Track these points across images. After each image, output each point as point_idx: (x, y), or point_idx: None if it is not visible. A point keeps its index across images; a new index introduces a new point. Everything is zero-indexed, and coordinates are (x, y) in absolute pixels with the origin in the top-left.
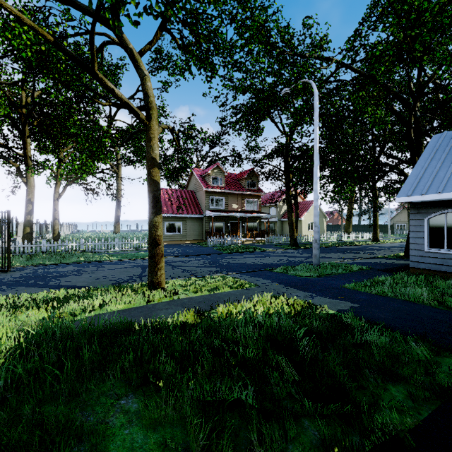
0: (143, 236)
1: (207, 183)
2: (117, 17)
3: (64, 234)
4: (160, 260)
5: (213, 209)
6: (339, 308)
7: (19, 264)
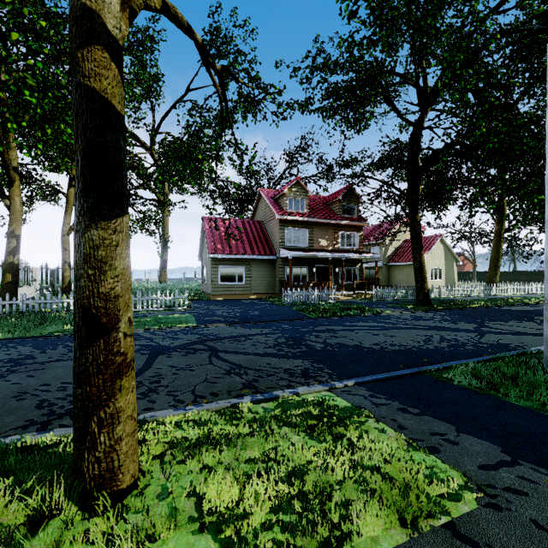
0: (195, 286)
1: (282, 208)
2: None
3: None
4: (112, 390)
5: (291, 247)
6: None
7: None
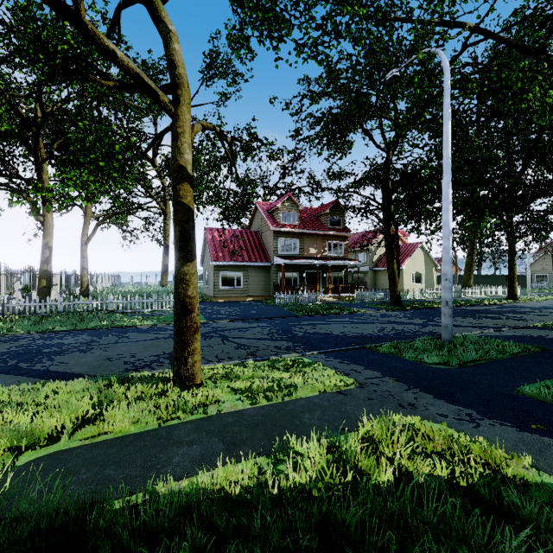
0: None
1: (276, 220)
2: None
3: (102, 287)
4: (193, 339)
5: (284, 255)
6: None
7: (20, 330)
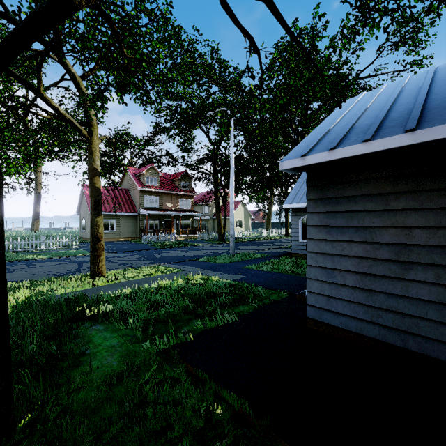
0: (69, 234)
1: (142, 182)
2: (60, 44)
3: None
4: (101, 254)
5: (148, 207)
6: (234, 279)
7: None
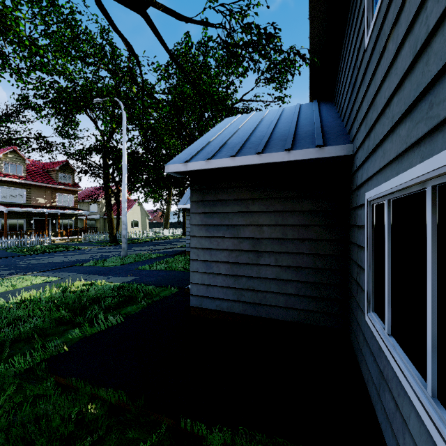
0: None
1: None
2: None
3: None
4: None
5: (7, 202)
6: (125, 281)
7: None
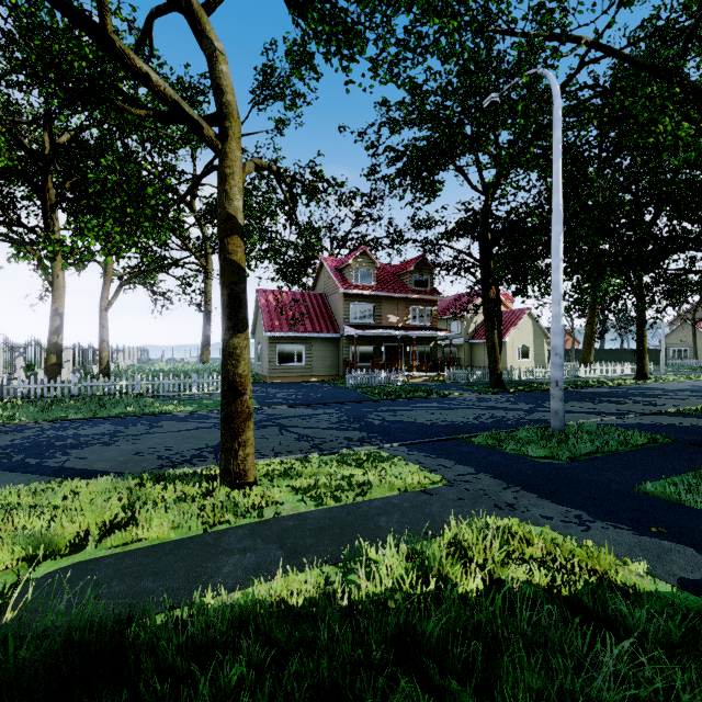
0: None
1: (347, 280)
2: None
3: (126, 365)
4: (244, 427)
5: (357, 324)
6: (677, 572)
7: (25, 418)
